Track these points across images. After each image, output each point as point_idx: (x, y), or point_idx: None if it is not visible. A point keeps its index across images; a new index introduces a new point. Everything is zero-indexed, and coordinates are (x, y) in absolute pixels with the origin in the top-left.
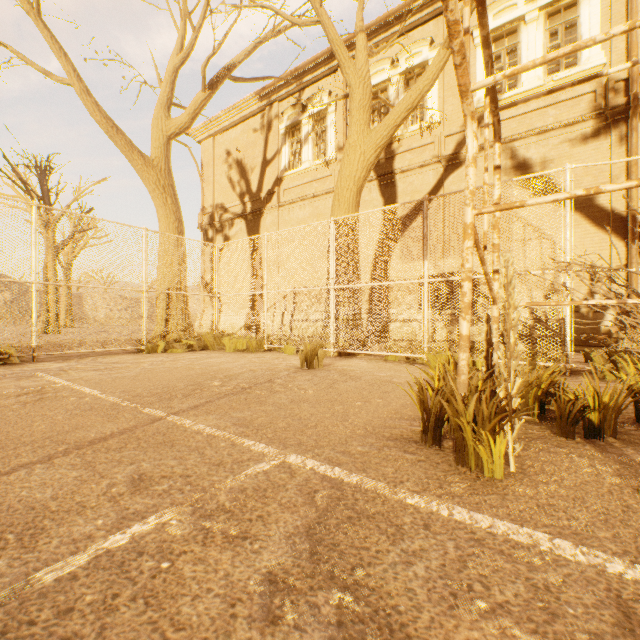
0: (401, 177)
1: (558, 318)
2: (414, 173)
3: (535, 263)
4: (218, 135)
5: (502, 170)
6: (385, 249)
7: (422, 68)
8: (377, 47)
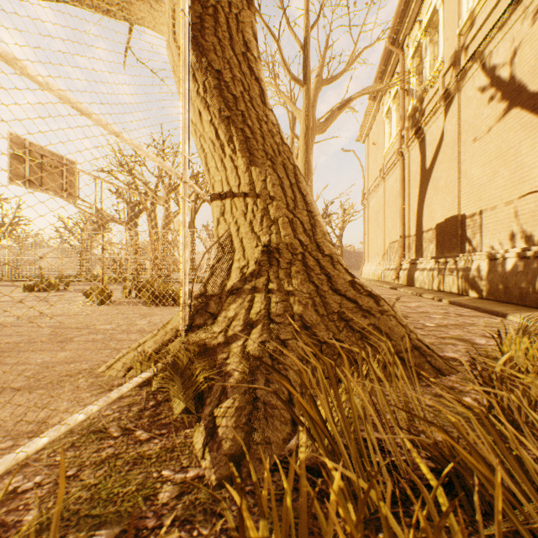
0: (426, 130)
1: (505, 266)
2: (432, 122)
3: (502, 195)
4: (369, 133)
5: (480, 89)
6: (420, 202)
7: (437, 12)
8: (417, 14)
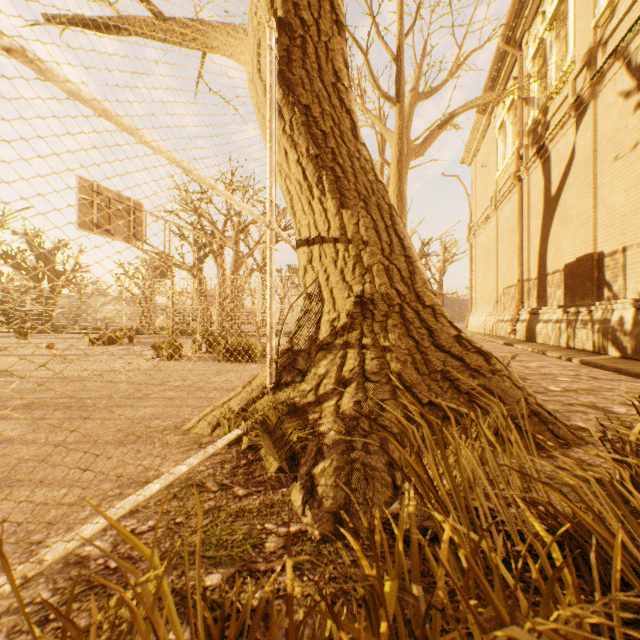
0: (551, 147)
1: None
2: (558, 138)
3: None
4: (477, 154)
5: (622, 94)
6: (544, 237)
7: (565, 0)
8: (539, 3)
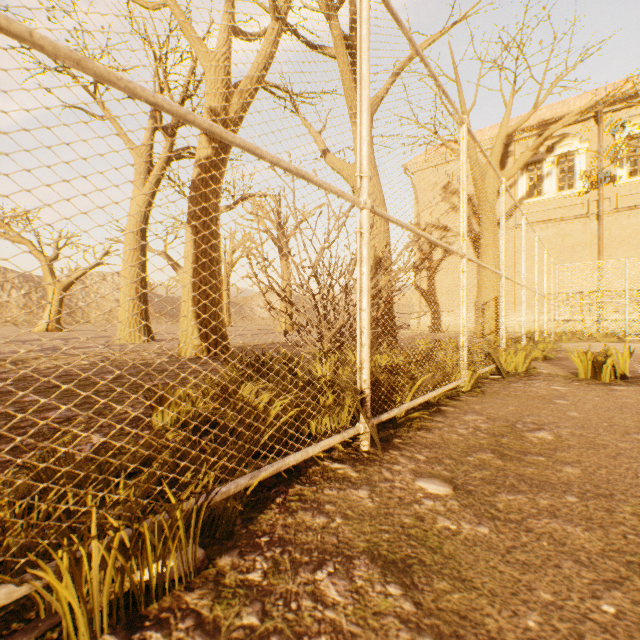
0: None
1: None
2: None
3: None
4: (435, 167)
5: None
6: None
7: None
8: (637, 103)
